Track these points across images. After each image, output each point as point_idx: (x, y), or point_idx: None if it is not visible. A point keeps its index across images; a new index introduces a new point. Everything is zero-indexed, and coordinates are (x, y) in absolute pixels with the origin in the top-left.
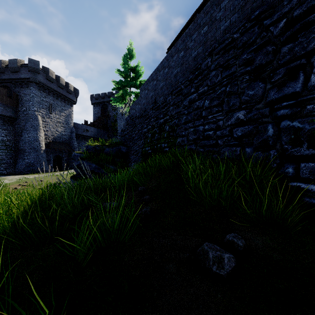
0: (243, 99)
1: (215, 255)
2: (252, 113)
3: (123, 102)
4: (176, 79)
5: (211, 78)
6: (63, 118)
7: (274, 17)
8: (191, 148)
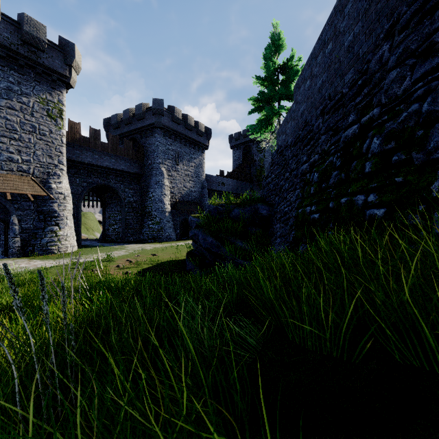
0: None
1: None
2: None
3: (268, 129)
4: None
5: None
6: (192, 170)
7: None
8: None
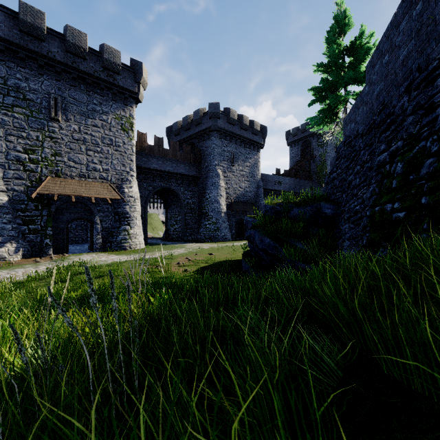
0: None
1: None
2: None
3: (332, 120)
4: None
5: None
6: (247, 170)
7: None
8: None
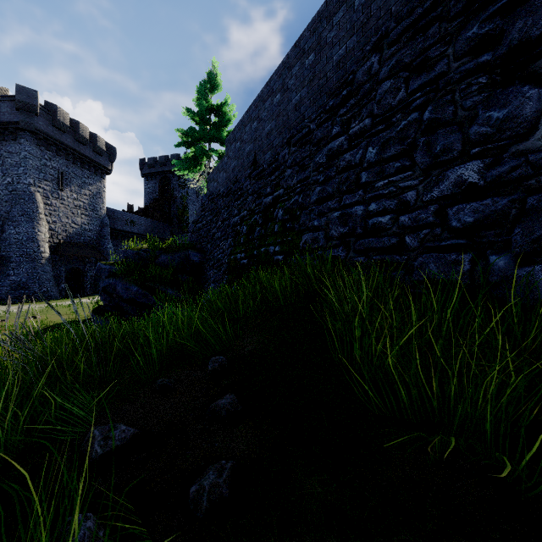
0: (474, 132)
1: None
2: (505, 165)
3: (197, 169)
4: (298, 114)
5: (380, 97)
6: (86, 200)
7: None
8: (335, 255)
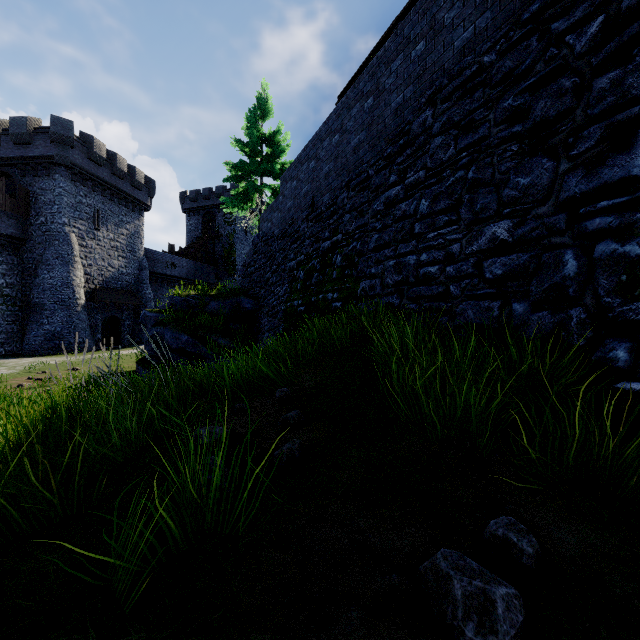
0: (506, 195)
1: (471, 591)
2: (527, 226)
3: (247, 206)
4: (357, 157)
5: (433, 152)
6: (123, 240)
7: (575, 14)
8: (390, 302)
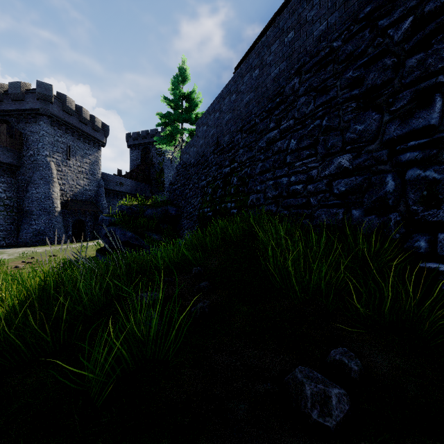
0: (347, 137)
1: (316, 391)
2: (362, 158)
3: (172, 143)
4: (248, 110)
5: (299, 107)
6: (86, 167)
7: (394, 15)
8: (270, 209)
